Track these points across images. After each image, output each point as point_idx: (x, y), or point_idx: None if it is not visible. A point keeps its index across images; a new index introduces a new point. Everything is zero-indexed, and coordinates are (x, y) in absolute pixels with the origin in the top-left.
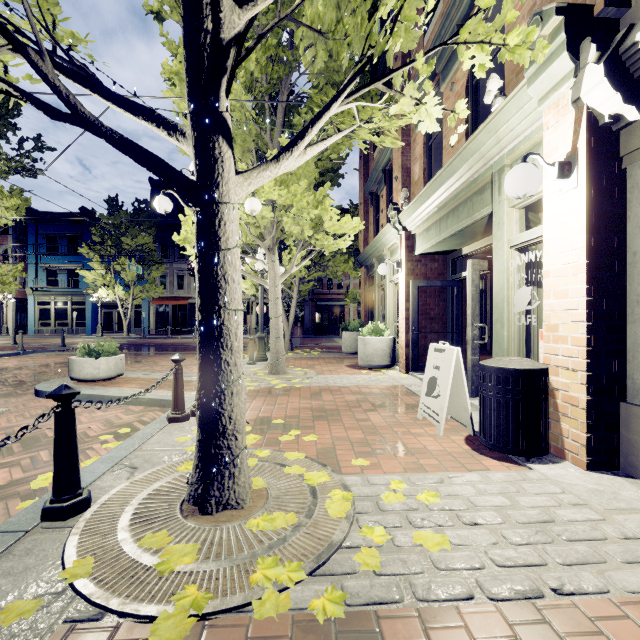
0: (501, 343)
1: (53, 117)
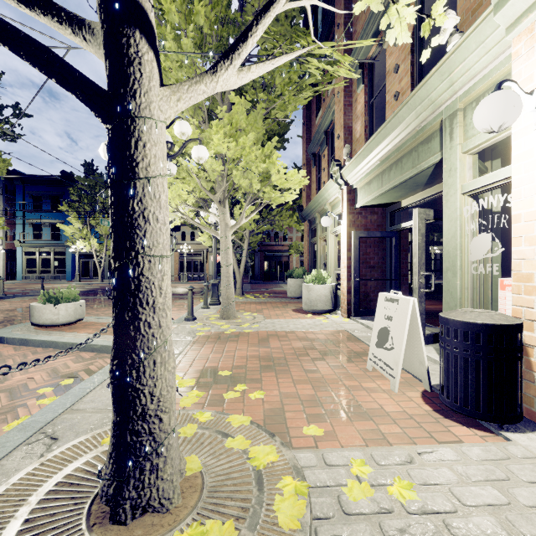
0: (453, 292)
1: None
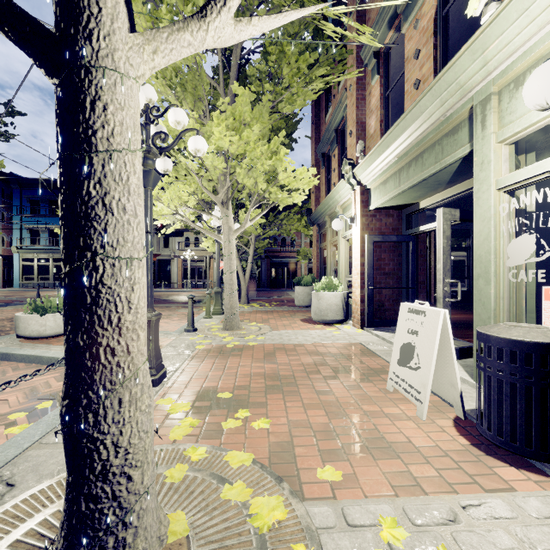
0: (486, 302)
1: None
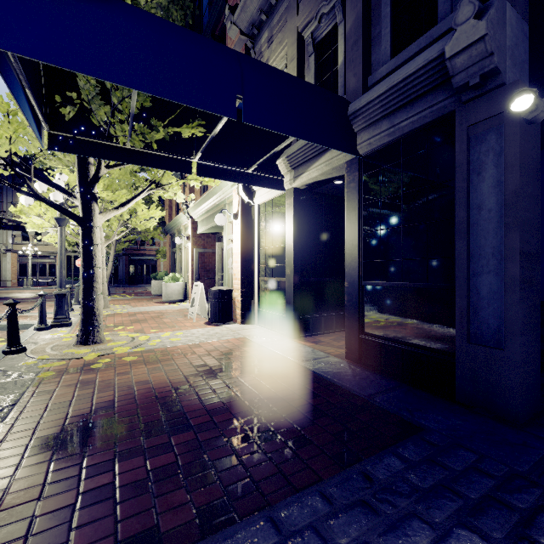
0: (225, 282)
1: (22, 193)
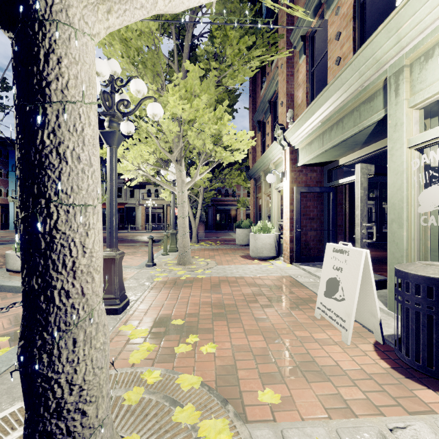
0: (399, 243)
1: None
